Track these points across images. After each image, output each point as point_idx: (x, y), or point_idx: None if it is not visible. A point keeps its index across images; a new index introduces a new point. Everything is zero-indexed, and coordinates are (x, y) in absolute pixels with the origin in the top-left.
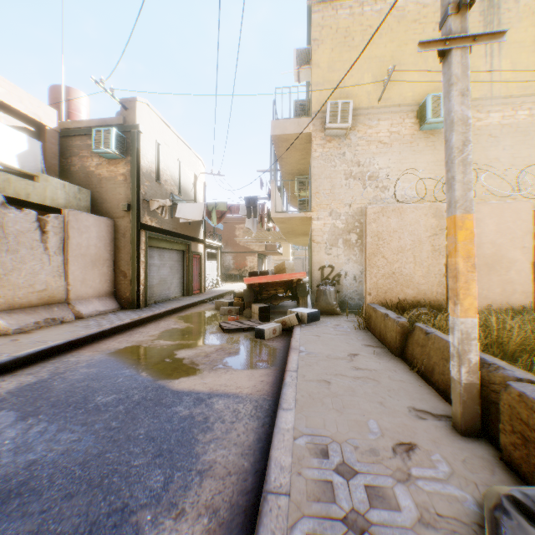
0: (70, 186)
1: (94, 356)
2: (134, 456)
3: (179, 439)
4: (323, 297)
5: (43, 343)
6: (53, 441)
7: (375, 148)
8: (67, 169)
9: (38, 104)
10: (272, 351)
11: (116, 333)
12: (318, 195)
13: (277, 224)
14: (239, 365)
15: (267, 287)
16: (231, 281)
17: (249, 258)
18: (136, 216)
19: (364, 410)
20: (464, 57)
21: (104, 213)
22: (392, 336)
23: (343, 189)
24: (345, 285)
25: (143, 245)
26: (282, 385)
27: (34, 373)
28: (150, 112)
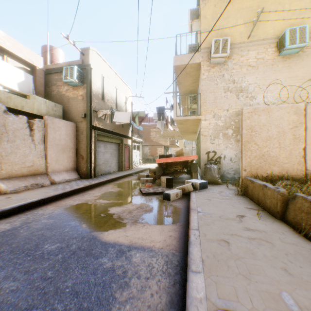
0: (49, 102)
1: (54, 210)
2: None
3: (99, 295)
4: (209, 172)
5: (24, 200)
6: None
7: (246, 70)
8: (49, 93)
9: (31, 53)
10: (176, 210)
11: (74, 193)
12: (205, 104)
13: (177, 125)
14: (152, 221)
15: (171, 165)
16: (148, 162)
17: (159, 149)
18: (89, 121)
19: (271, 278)
20: None
21: (70, 119)
22: (272, 202)
23: (222, 99)
24: (224, 164)
25: (93, 139)
26: (186, 241)
27: (12, 222)
28: (98, 57)
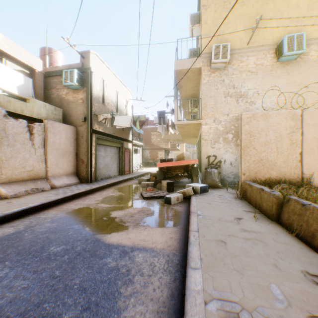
0: (49, 106)
1: (57, 214)
2: (66, 307)
3: (105, 291)
4: (210, 176)
5: (26, 204)
6: (8, 288)
7: (245, 75)
8: (48, 96)
9: (30, 56)
10: (177, 213)
11: (75, 198)
12: (205, 108)
13: (178, 129)
14: (154, 224)
15: (172, 169)
16: (148, 166)
17: (159, 152)
18: (89, 125)
19: (262, 273)
20: None
21: (70, 123)
22: (268, 205)
23: (222, 104)
24: (224, 168)
25: (94, 143)
26: (186, 242)
27: (15, 225)
28: (98, 60)
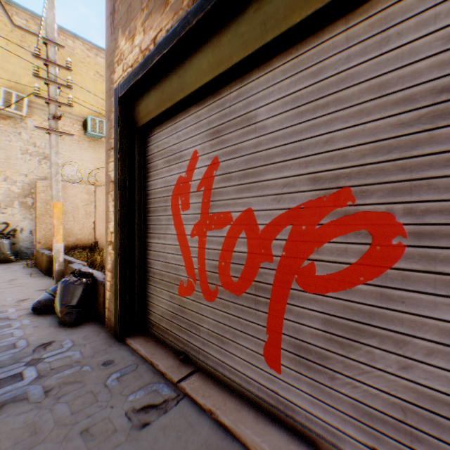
0: None
1: None
2: None
3: None
4: None
5: None
6: None
7: None
8: None
9: None
10: None
11: None
12: None
13: None
14: None
15: None
16: None
17: None
18: None
19: (7, 296)
20: (58, 138)
21: None
22: (46, 264)
23: (20, 161)
24: (23, 238)
25: None
26: None
27: None
28: None
